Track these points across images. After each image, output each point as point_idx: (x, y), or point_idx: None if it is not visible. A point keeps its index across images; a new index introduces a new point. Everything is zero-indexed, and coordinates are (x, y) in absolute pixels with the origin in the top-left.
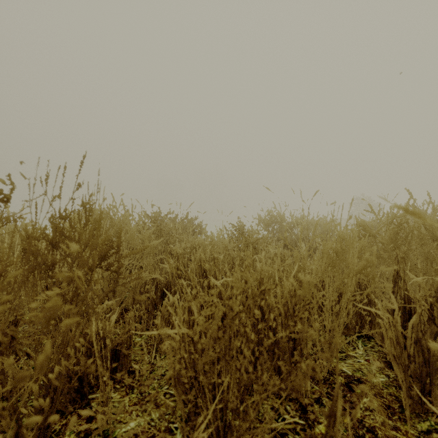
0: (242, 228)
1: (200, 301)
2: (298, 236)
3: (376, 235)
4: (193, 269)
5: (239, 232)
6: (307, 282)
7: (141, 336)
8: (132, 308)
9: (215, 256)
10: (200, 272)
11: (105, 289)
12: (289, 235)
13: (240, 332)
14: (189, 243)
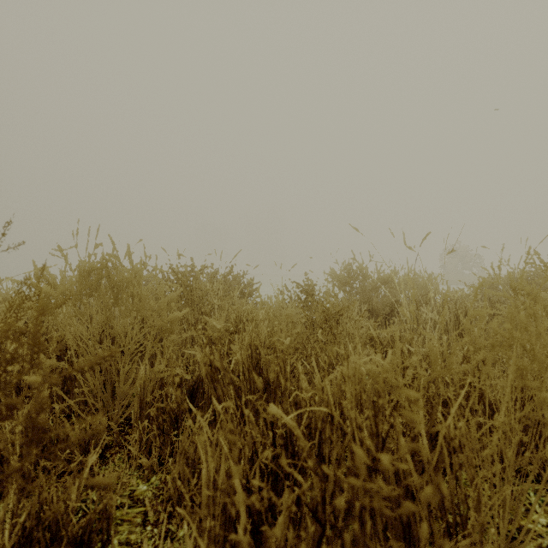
0: (311, 288)
1: (250, 441)
2: (388, 299)
3: (547, 305)
4: (238, 364)
5: (307, 294)
6: (500, 429)
7: (148, 479)
8: (138, 424)
9: (279, 346)
10: (251, 365)
11: (96, 390)
12: (375, 298)
13: (338, 528)
14: (233, 314)
